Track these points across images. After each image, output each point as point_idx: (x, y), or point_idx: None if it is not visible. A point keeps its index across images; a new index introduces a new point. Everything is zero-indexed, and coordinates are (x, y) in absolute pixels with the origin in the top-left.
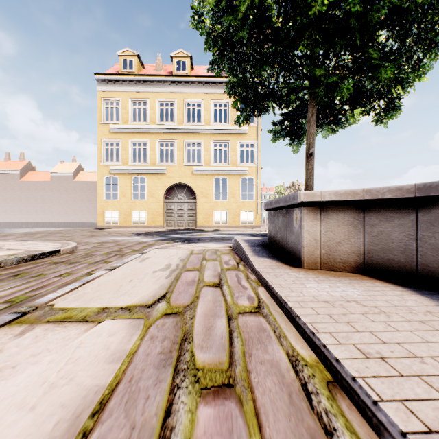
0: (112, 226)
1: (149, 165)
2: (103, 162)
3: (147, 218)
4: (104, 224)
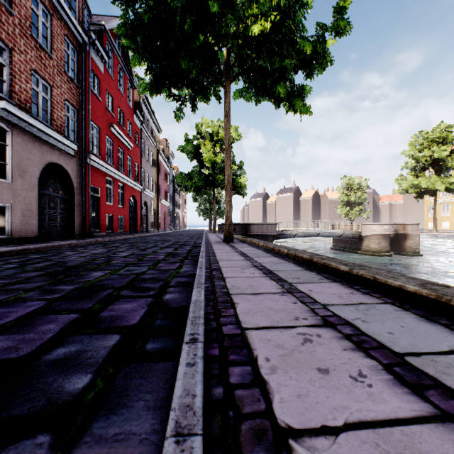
0: (431, 229)
1: (450, 197)
2: (427, 199)
3: (449, 226)
4: (427, 229)
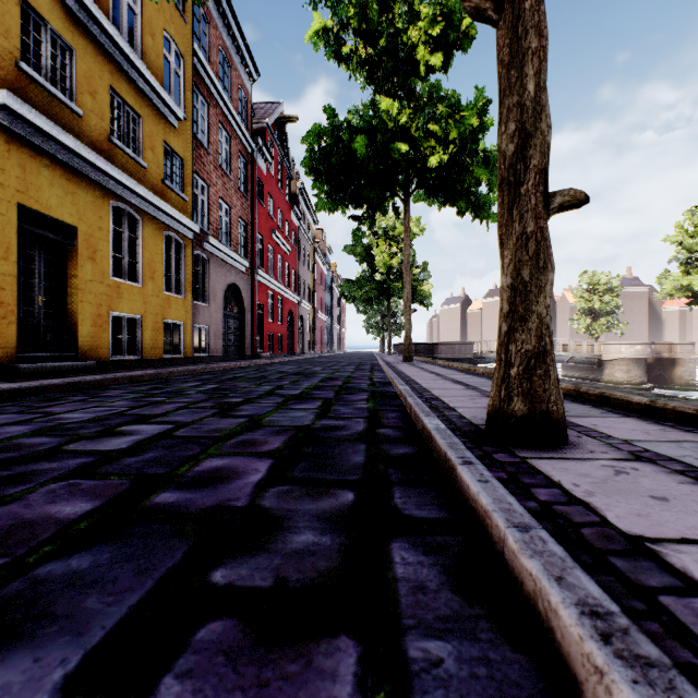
0: None
1: None
2: None
3: None
4: None
